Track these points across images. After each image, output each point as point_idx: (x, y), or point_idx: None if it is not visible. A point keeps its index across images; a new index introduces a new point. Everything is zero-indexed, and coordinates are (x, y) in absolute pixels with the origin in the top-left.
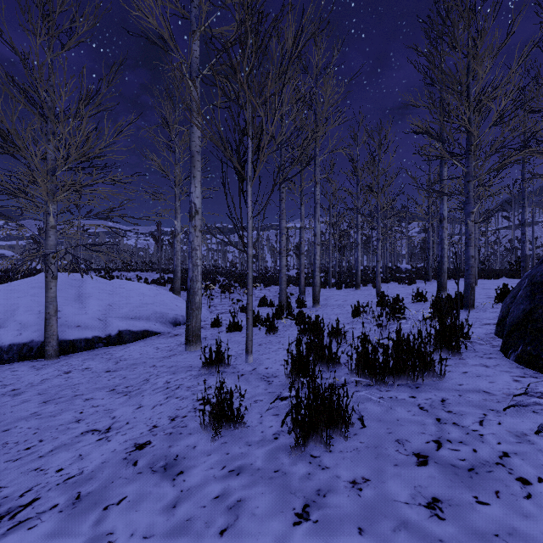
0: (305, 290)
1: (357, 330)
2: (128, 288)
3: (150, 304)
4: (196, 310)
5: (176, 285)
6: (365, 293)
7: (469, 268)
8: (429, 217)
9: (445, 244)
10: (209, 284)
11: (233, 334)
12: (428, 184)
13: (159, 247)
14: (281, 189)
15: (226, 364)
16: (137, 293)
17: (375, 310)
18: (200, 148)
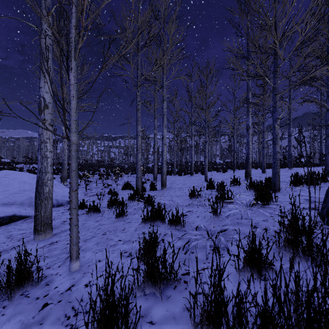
0: (156, 177)
1: (194, 214)
2: (12, 178)
3: (27, 190)
4: (45, 200)
5: (64, 174)
6: (197, 179)
7: (276, 161)
8: (234, 130)
9: (250, 145)
10: (91, 173)
11: (91, 217)
12: (234, 110)
13: (54, 146)
14: (137, 102)
15: (34, 281)
16: (18, 182)
17: (206, 193)
18: (51, 46)
